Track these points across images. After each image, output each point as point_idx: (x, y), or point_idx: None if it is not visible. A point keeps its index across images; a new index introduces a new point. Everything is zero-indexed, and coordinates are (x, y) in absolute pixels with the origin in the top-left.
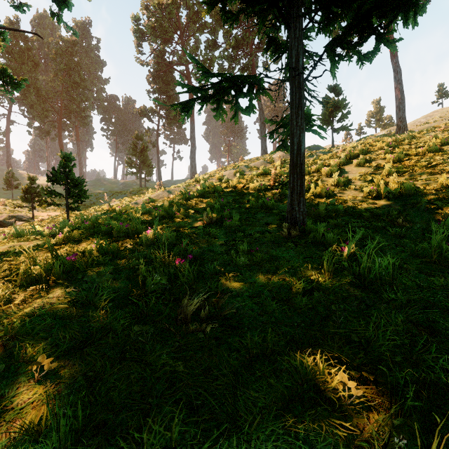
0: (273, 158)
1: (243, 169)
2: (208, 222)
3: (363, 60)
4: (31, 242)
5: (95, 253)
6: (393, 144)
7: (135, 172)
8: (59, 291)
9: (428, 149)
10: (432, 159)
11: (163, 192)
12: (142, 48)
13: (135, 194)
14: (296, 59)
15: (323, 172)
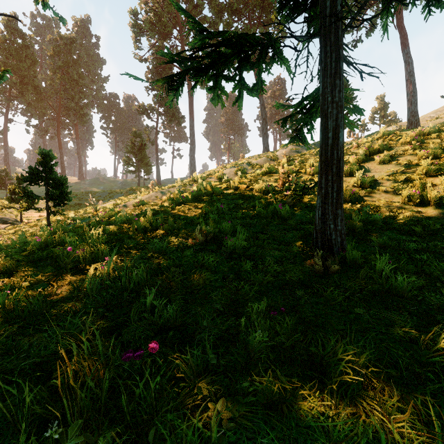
0: (277, 156)
1: (245, 167)
2: (202, 241)
3: (430, 4)
4: None
5: None
6: (420, 138)
7: (132, 171)
8: None
9: None
10: None
11: (156, 193)
12: (140, 43)
13: (131, 194)
14: (332, 1)
15: None
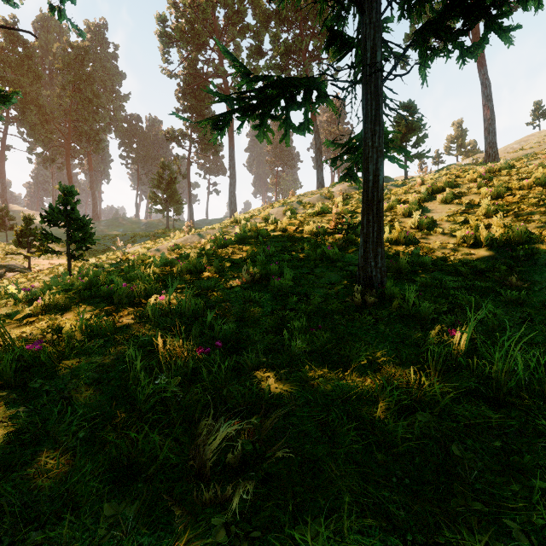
0: (332, 193)
1: (295, 206)
2: (249, 280)
3: (464, 56)
4: None
5: (78, 335)
6: (487, 175)
7: (160, 210)
8: (3, 408)
9: (535, 181)
10: (543, 194)
11: (192, 236)
12: (170, 55)
13: (159, 237)
14: (372, 53)
15: (398, 210)
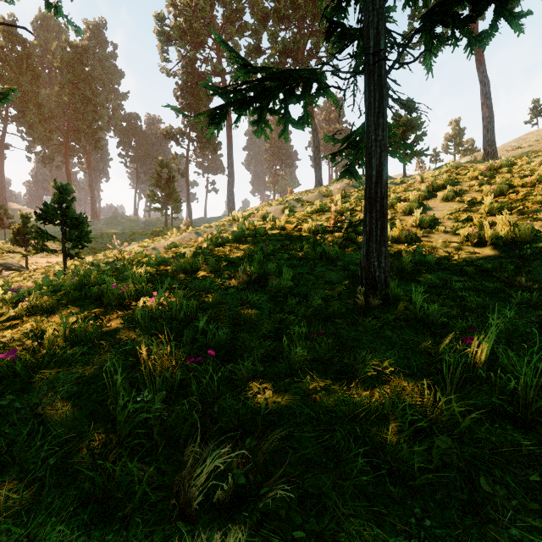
0: (330, 191)
1: (293, 204)
2: (246, 280)
3: (472, 45)
4: None
5: (60, 341)
6: (488, 173)
7: (158, 208)
8: None
9: (539, 179)
10: None
11: (190, 234)
12: (168, 54)
13: (158, 235)
14: (375, 41)
15: (398, 208)
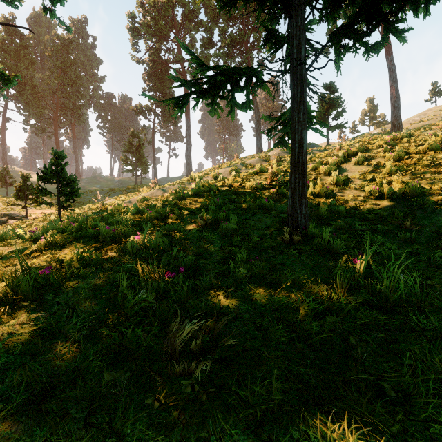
0: (268, 156)
1: (239, 167)
2: (203, 224)
3: (369, 51)
4: (10, 247)
5: (75, 264)
6: (391, 142)
7: (130, 170)
8: (26, 314)
9: (429, 147)
10: (434, 157)
11: (157, 190)
12: (138, 45)
13: (130, 192)
14: (298, 49)
15: (320, 170)
